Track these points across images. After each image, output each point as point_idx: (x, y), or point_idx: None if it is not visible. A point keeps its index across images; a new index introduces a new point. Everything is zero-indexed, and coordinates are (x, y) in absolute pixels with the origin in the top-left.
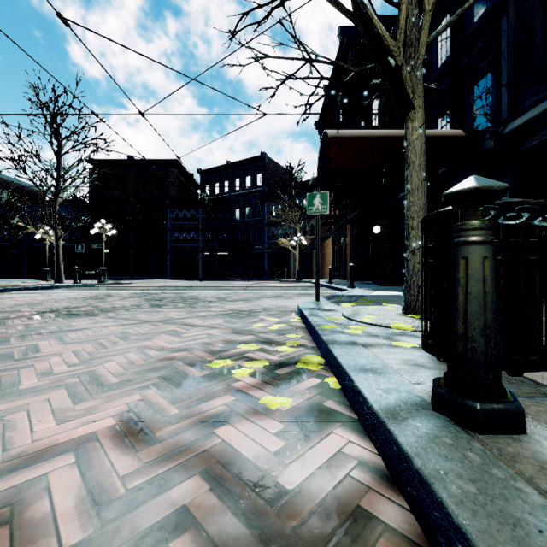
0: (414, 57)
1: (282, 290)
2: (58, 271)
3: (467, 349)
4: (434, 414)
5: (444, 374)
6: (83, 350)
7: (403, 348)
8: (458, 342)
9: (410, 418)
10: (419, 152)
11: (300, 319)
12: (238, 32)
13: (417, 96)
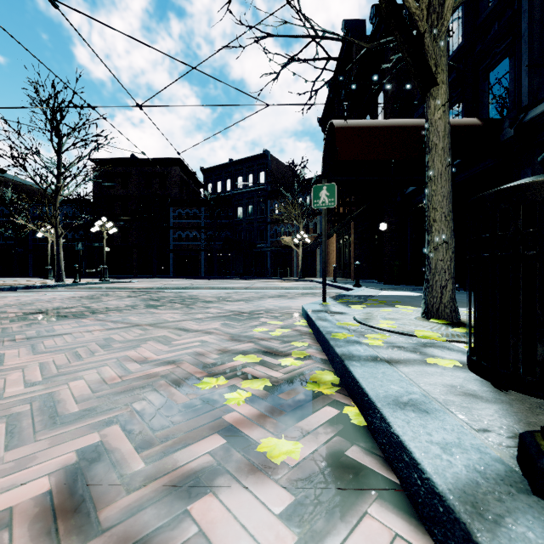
0: (437, 25)
1: (285, 289)
2: (58, 269)
3: None
4: (543, 504)
5: (543, 430)
6: (52, 363)
7: (440, 366)
8: None
9: (507, 516)
10: (442, 134)
11: (306, 322)
12: None
13: (440, 69)
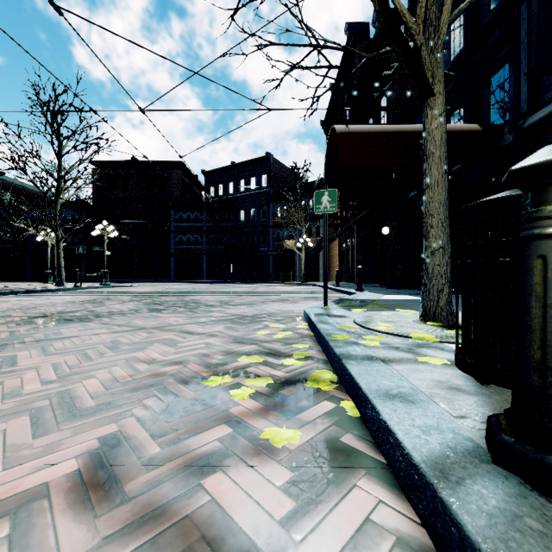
0: (434, 38)
1: (287, 293)
2: (59, 273)
3: (547, 384)
4: (499, 470)
5: (505, 412)
6: (64, 363)
7: (431, 364)
8: (532, 372)
9: (468, 478)
10: (439, 143)
11: (307, 325)
12: (239, 8)
13: (437, 80)
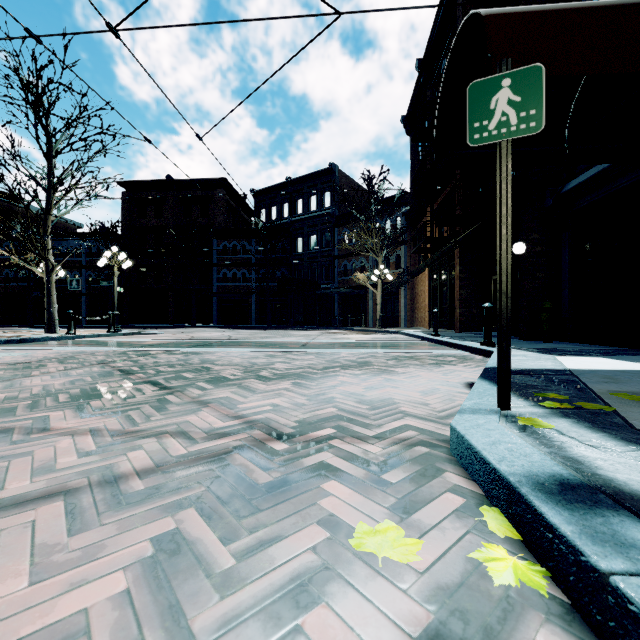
0: None
1: (364, 347)
2: (49, 317)
3: None
4: None
5: None
6: None
7: None
8: None
9: None
10: None
11: (515, 536)
12: None
13: None
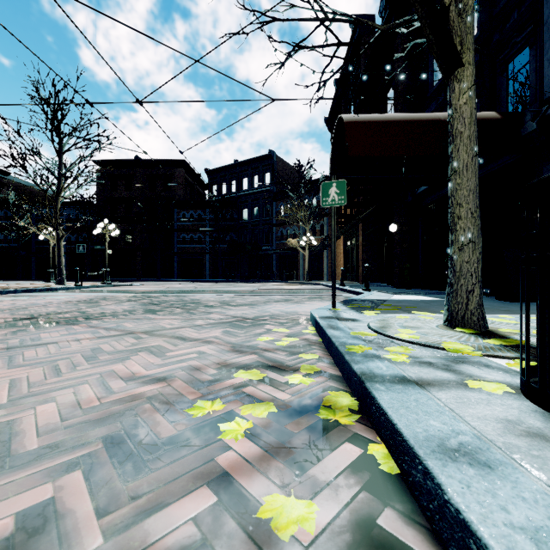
0: None
1: (291, 292)
2: (60, 272)
3: None
4: None
5: None
6: (26, 379)
7: (483, 390)
8: None
9: None
10: (468, 120)
11: (314, 330)
12: None
13: (466, 48)
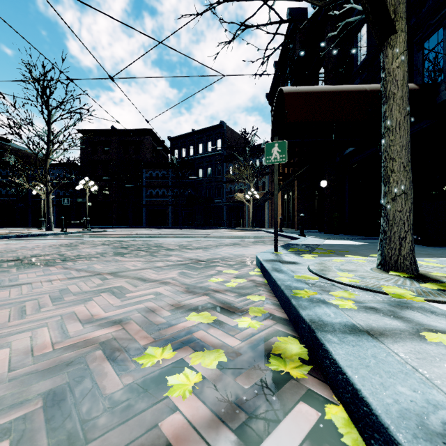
0: None
1: (238, 237)
2: (48, 221)
3: None
4: None
5: None
6: None
7: (440, 342)
8: None
9: None
10: (401, 82)
11: (259, 271)
12: None
13: (399, 17)
